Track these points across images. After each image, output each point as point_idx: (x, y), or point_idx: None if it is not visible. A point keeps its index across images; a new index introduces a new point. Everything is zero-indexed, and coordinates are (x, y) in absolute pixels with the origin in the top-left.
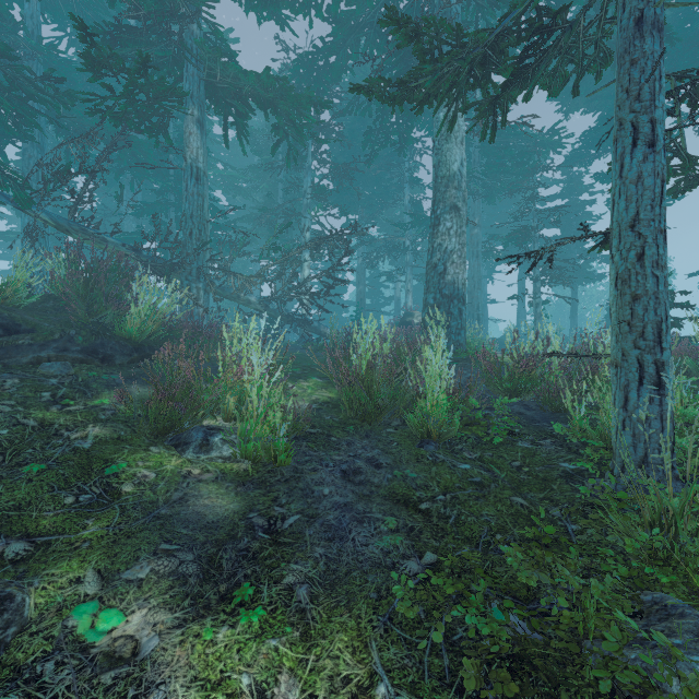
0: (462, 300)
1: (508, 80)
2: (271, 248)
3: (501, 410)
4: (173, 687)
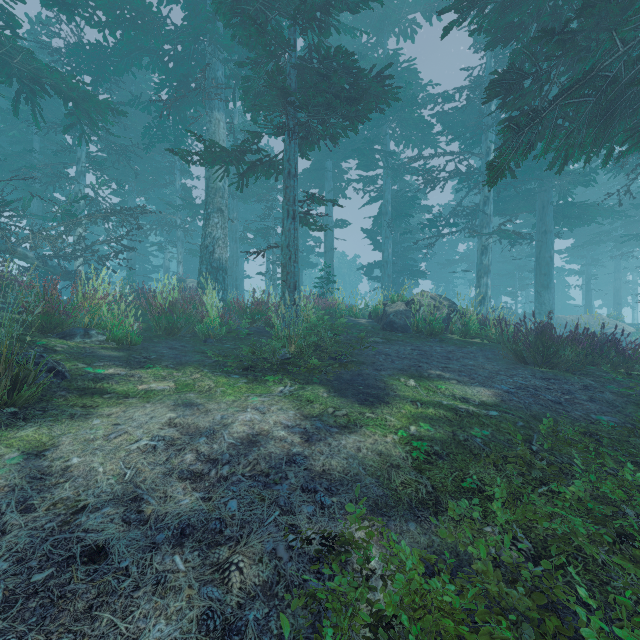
0: (225, 272)
1: (247, 169)
2: (65, 213)
3: (246, 329)
4: (142, 374)
